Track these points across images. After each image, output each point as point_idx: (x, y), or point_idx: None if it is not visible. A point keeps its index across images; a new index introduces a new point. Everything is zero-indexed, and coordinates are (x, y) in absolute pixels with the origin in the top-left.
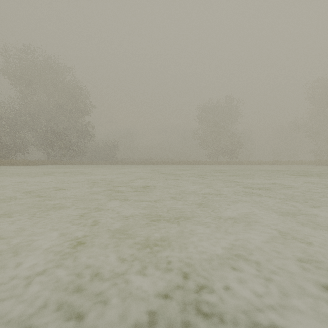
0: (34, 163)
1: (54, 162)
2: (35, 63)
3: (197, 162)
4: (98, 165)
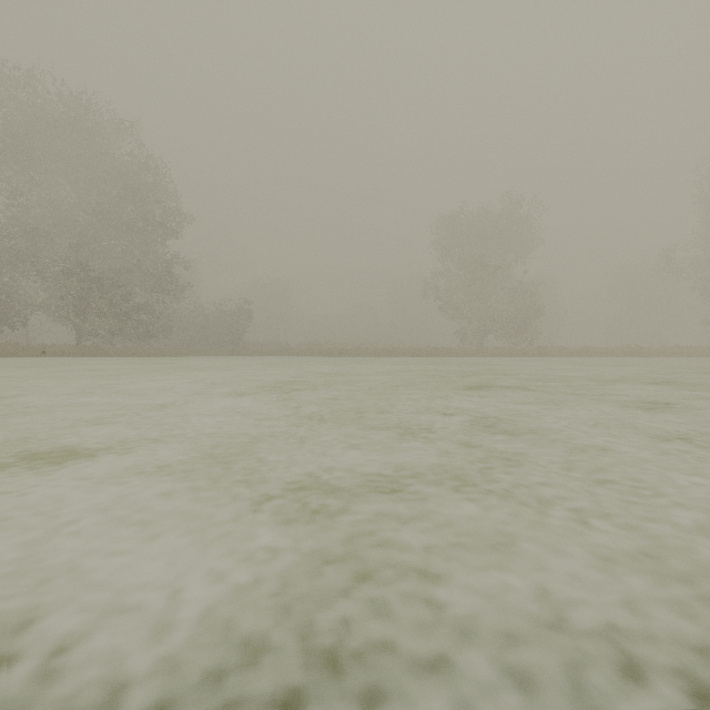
0: (33, 352)
1: (88, 350)
2: (40, 106)
3: (437, 351)
4: (199, 357)
